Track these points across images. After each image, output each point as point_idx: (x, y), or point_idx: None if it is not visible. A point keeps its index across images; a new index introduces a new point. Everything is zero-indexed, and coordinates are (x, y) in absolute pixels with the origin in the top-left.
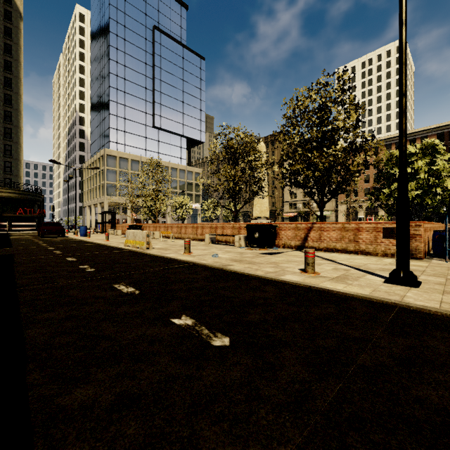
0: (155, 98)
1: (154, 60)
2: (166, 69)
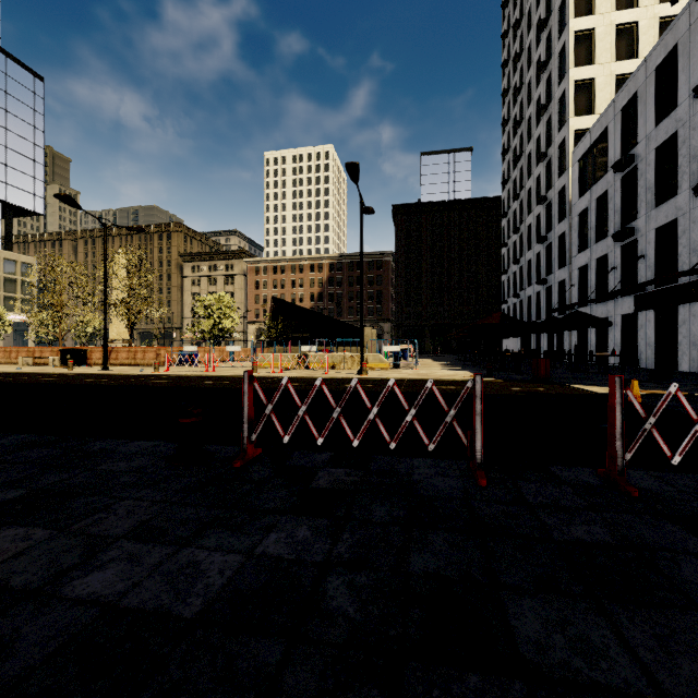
0: None
1: None
2: None
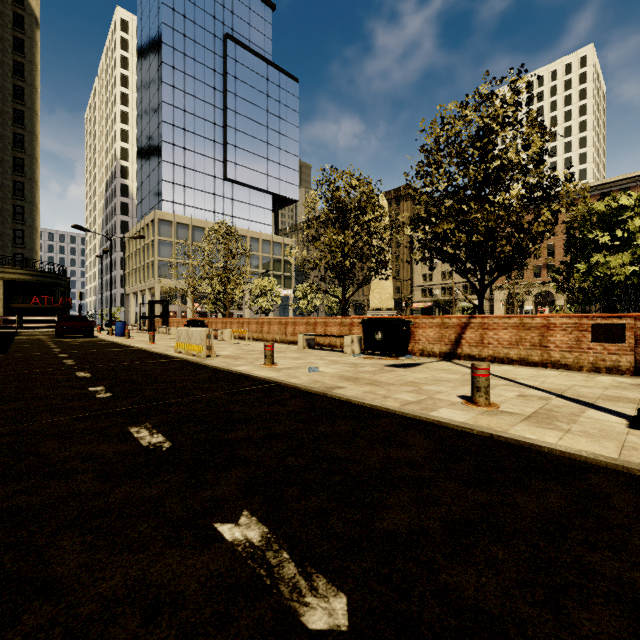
0: (228, 137)
1: (226, 83)
2: (243, 96)
